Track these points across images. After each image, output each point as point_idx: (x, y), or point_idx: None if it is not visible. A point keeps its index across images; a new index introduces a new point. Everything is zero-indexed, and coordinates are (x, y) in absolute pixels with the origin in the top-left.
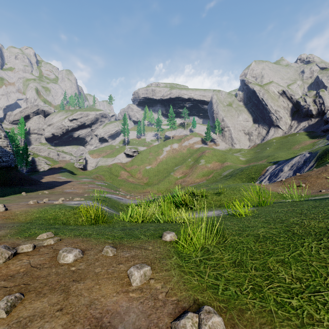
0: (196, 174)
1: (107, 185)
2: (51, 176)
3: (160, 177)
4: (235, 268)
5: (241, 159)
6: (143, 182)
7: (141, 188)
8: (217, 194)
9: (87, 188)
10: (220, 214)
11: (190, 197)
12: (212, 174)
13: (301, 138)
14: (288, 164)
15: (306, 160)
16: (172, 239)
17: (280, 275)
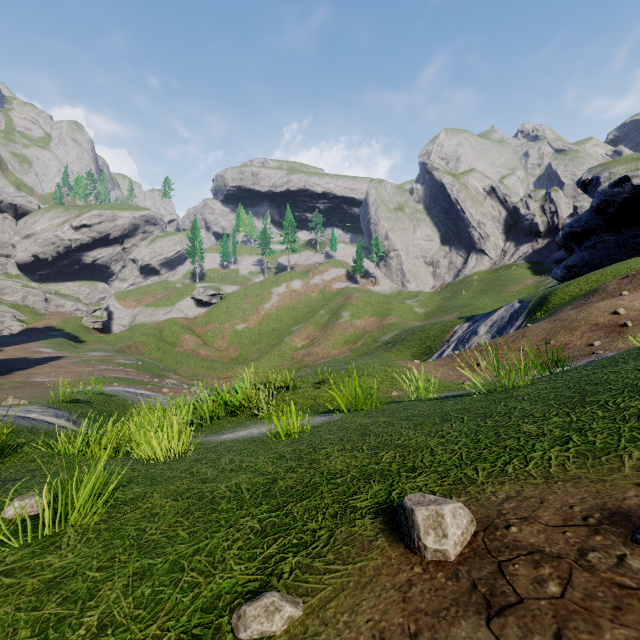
0: (332, 340)
1: (142, 364)
2: (21, 347)
3: (264, 345)
4: (33, 596)
5: (418, 310)
6: (229, 356)
7: (222, 369)
8: (316, 384)
9: (87, 372)
10: (268, 432)
11: (268, 390)
12: (362, 339)
13: (519, 274)
14: (486, 322)
15: (514, 314)
16: (27, 513)
17: (88, 617)
